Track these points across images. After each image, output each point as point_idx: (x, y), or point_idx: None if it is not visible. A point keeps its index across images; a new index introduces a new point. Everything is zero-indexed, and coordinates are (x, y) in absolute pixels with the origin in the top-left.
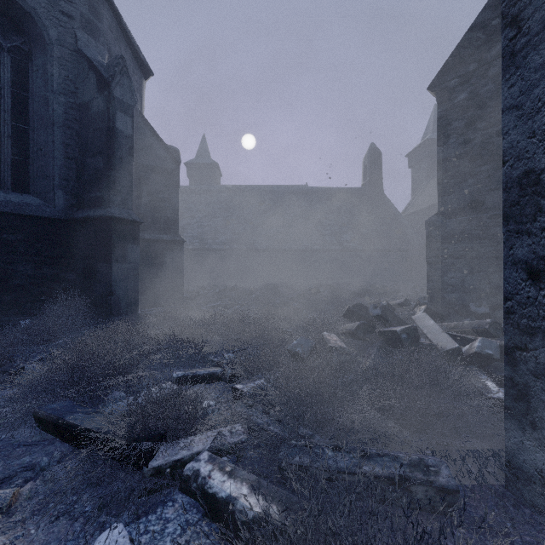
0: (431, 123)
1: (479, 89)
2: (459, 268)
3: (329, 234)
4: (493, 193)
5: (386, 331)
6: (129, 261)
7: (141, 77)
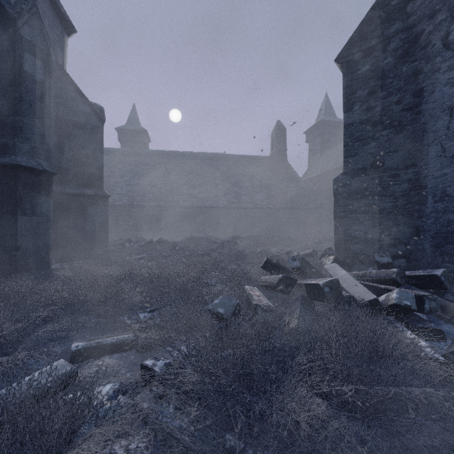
0: (323, 108)
1: (380, 62)
2: (363, 222)
3: (243, 194)
4: (392, 155)
5: (307, 284)
6: (40, 213)
7: (63, 32)
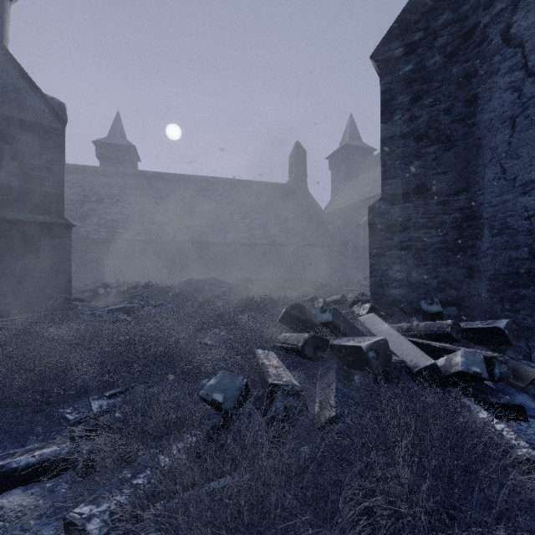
0: (348, 131)
1: (426, 61)
2: (404, 261)
3: (256, 228)
4: (440, 177)
5: (343, 346)
6: None
7: None
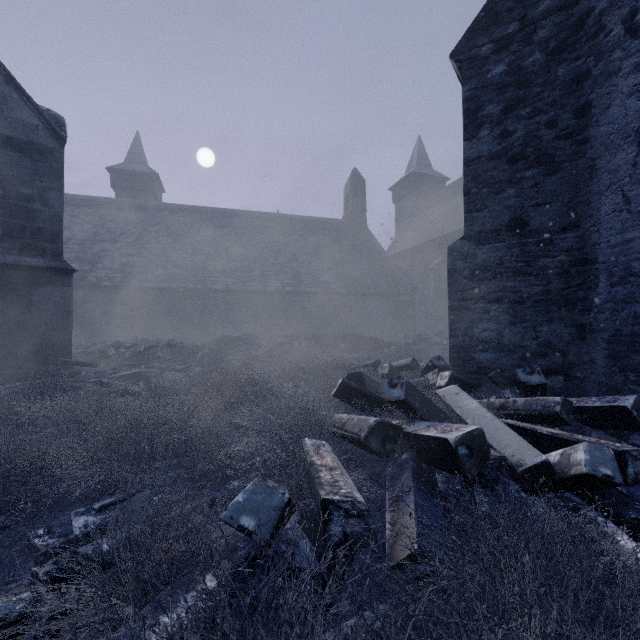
0: (415, 156)
1: (522, 60)
2: (494, 317)
3: (305, 273)
4: (541, 210)
5: (421, 436)
6: None
7: None
